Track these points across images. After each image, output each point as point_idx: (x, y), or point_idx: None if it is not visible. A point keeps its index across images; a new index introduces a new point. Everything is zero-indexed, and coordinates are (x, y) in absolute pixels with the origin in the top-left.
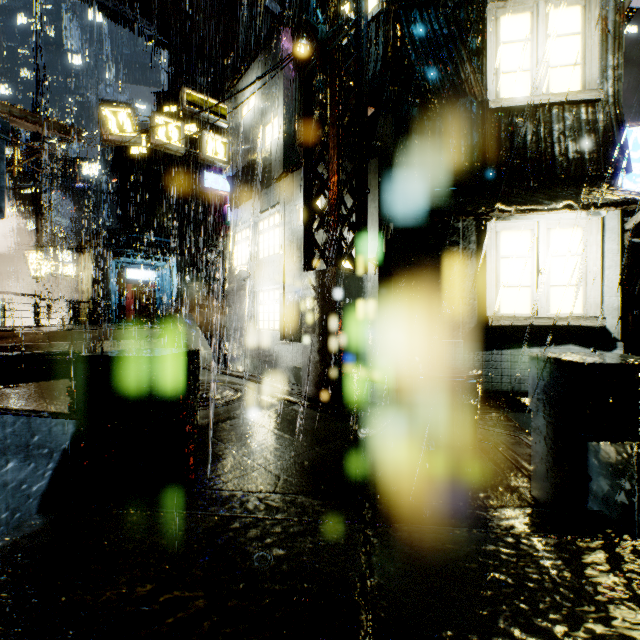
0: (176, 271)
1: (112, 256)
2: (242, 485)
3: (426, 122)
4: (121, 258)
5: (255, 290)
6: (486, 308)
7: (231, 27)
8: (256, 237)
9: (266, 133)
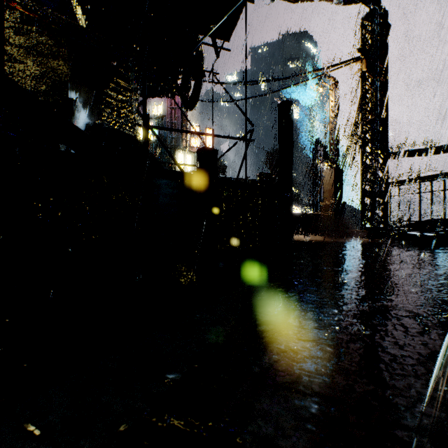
0: None
1: None
2: None
3: None
4: None
5: None
6: None
7: None
8: None
9: None
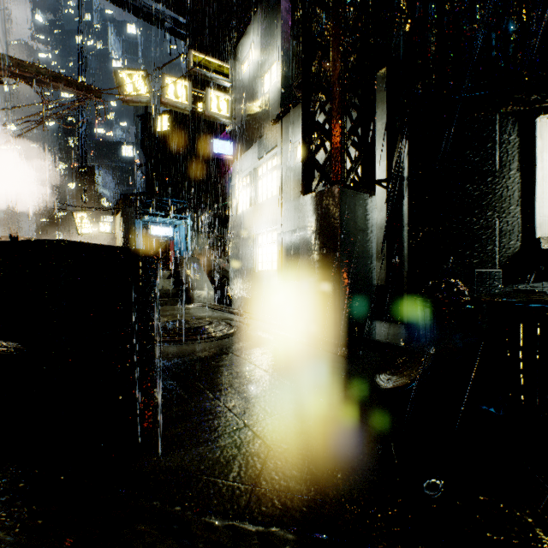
0: (190, 227)
1: (139, 215)
2: (210, 457)
3: (445, 18)
4: (147, 217)
5: (254, 233)
6: (535, 228)
7: (235, 4)
8: (255, 183)
9: (264, 82)
